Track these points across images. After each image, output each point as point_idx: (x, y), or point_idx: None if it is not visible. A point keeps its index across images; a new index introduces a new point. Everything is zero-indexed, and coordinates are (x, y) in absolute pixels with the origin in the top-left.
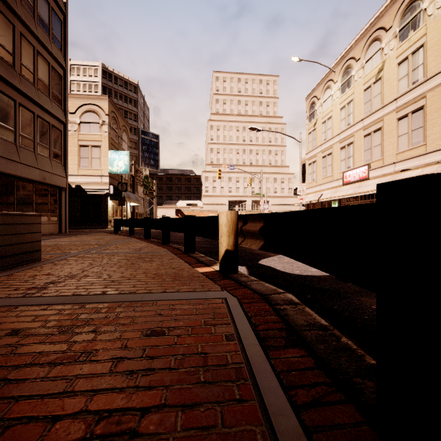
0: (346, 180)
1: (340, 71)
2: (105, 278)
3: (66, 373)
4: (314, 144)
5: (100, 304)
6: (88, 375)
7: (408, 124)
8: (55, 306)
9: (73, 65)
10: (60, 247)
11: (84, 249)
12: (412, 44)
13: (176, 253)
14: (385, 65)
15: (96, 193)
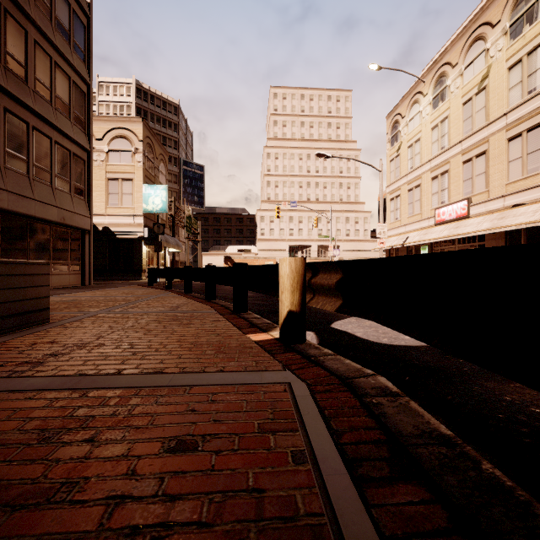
0: (439, 218)
1: (432, 80)
2: (125, 348)
3: (25, 530)
4: (397, 174)
5: (109, 391)
6: (61, 534)
7: (522, 145)
8: (46, 393)
9: (101, 82)
10: (78, 304)
11: (107, 306)
12: (527, 42)
13: (223, 312)
14: (491, 71)
15: (127, 236)
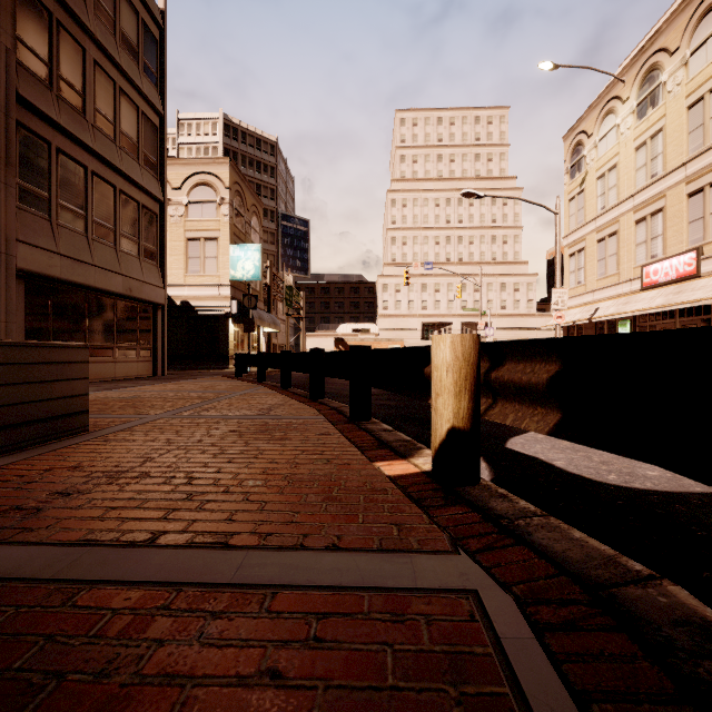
0: (648, 280)
1: (635, 78)
2: (179, 483)
3: None
4: (581, 218)
5: (120, 593)
6: None
7: None
8: (8, 588)
9: (182, 120)
10: (139, 403)
11: (174, 406)
12: None
13: (335, 420)
14: None
15: (211, 313)
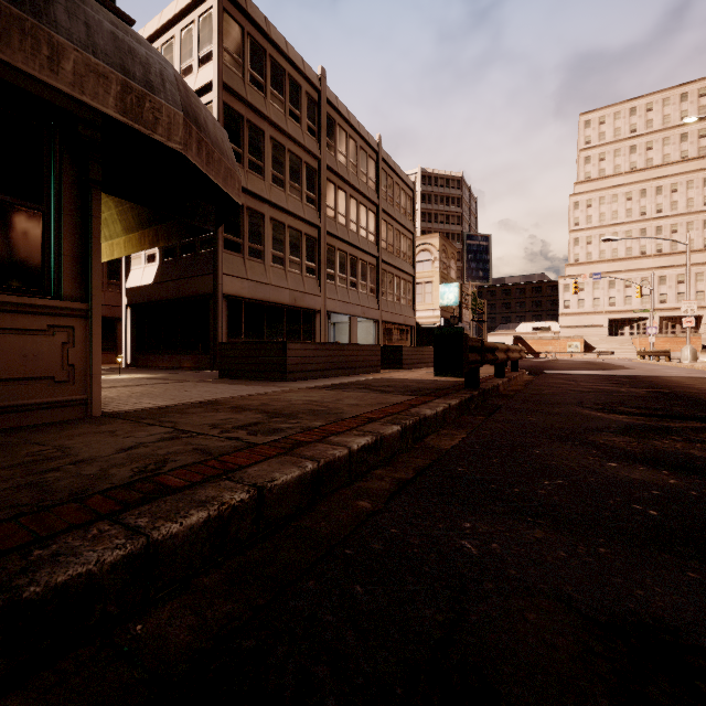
0: None
1: None
2: None
3: None
4: None
5: None
6: None
7: None
8: None
9: None
10: None
11: None
12: None
13: None
14: None
15: (428, 326)
